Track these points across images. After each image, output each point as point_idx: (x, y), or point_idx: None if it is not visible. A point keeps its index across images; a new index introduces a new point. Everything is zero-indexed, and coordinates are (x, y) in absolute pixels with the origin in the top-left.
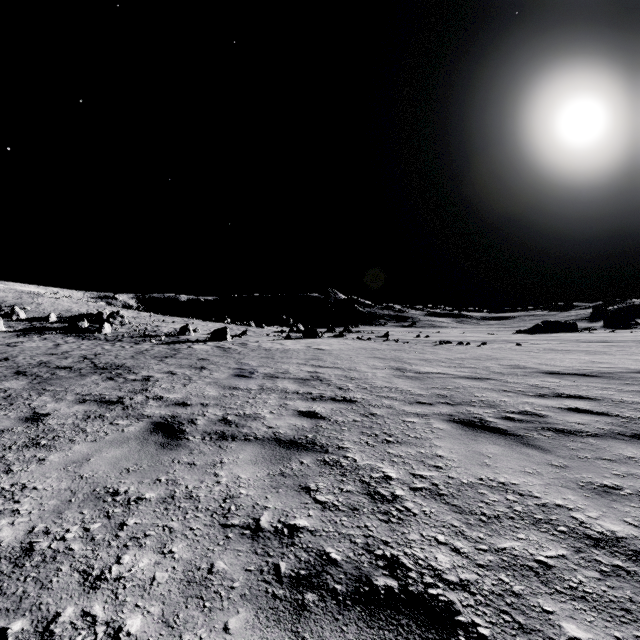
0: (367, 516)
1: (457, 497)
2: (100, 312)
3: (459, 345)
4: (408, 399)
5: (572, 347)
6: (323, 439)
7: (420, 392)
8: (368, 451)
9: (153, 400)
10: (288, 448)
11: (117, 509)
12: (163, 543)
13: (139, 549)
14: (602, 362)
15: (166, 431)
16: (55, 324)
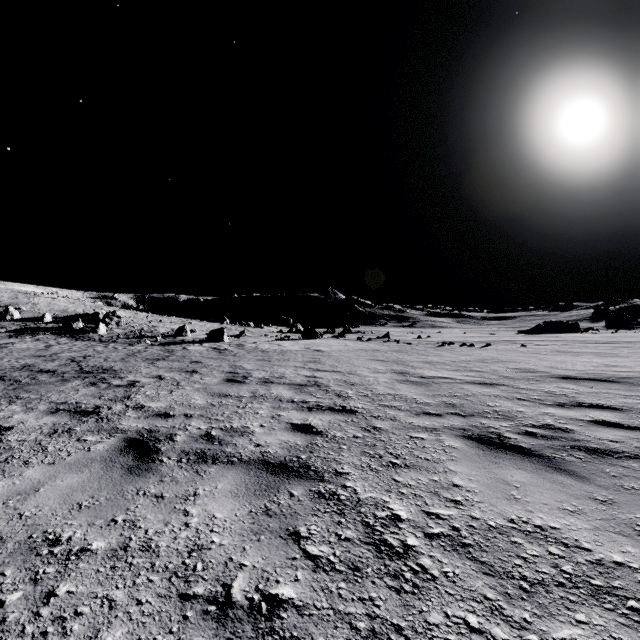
0: (372, 581)
1: (486, 549)
2: (96, 312)
3: (462, 346)
4: (414, 409)
5: (580, 349)
6: (318, 461)
7: (426, 400)
8: (371, 478)
9: (133, 410)
10: (277, 474)
11: (50, 568)
12: (96, 629)
13: (60, 639)
14: (617, 365)
15: (138, 450)
16: (50, 324)
